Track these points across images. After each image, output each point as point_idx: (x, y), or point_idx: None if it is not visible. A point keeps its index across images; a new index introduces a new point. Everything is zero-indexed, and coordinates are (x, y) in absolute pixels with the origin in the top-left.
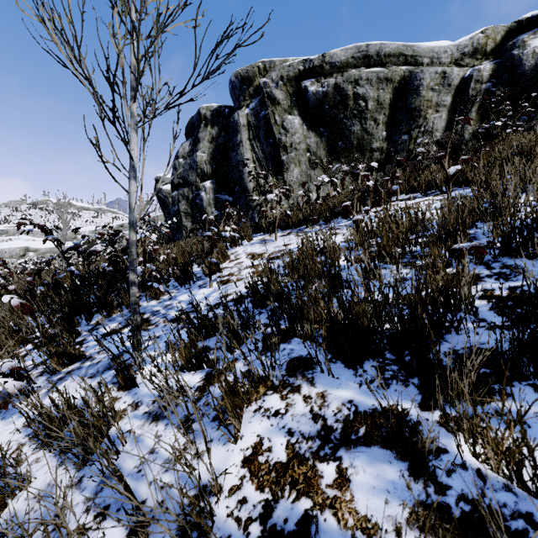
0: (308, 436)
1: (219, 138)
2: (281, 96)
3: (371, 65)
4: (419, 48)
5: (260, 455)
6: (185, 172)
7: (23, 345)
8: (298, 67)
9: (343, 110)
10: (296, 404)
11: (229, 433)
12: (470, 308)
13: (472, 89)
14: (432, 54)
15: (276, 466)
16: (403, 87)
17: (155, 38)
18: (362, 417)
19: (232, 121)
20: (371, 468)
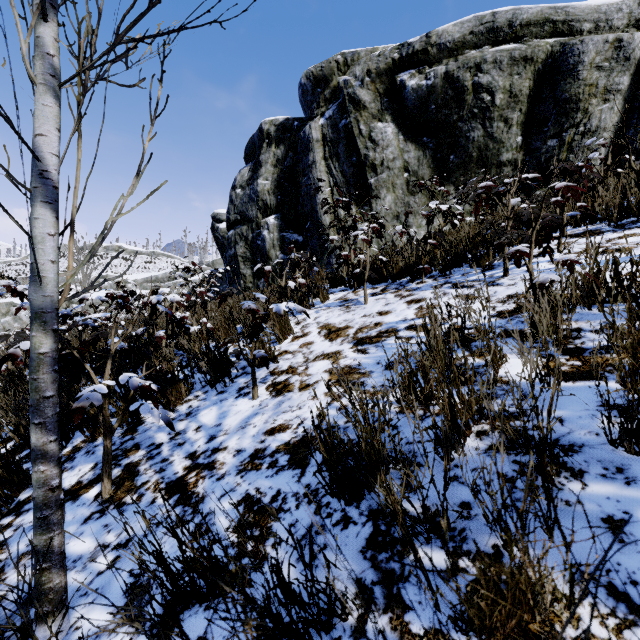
0: None
1: (286, 159)
2: (367, 97)
3: (500, 42)
4: (576, 8)
5: None
6: (243, 206)
7: None
8: (392, 55)
9: (457, 109)
10: None
11: None
12: None
13: None
14: (597, 15)
15: None
16: (551, 68)
17: None
18: None
19: (302, 136)
20: None
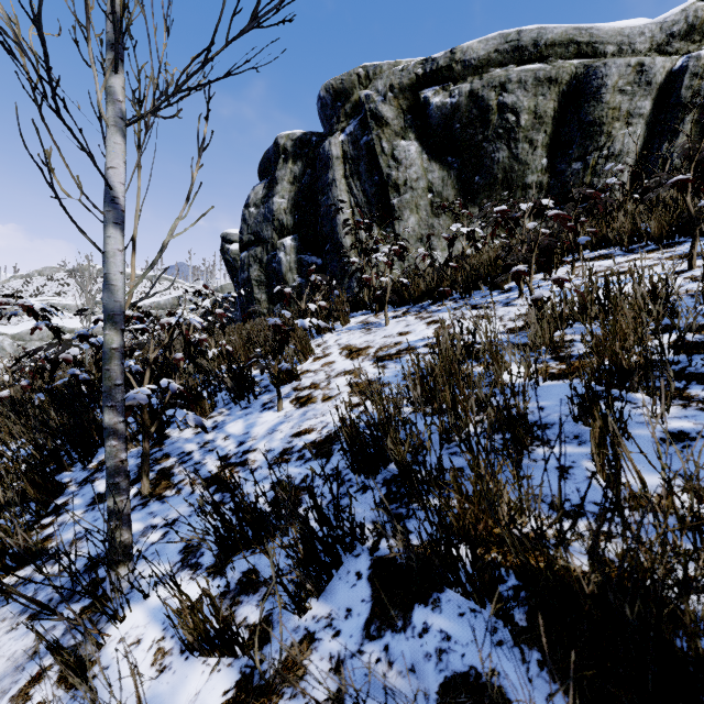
0: None
1: (304, 177)
2: (390, 113)
3: (525, 61)
4: (600, 30)
5: None
6: (257, 226)
7: None
8: (416, 71)
9: (482, 129)
10: None
11: None
12: None
13: (685, 88)
14: (620, 38)
15: None
16: (575, 90)
17: None
18: None
19: (321, 152)
20: None
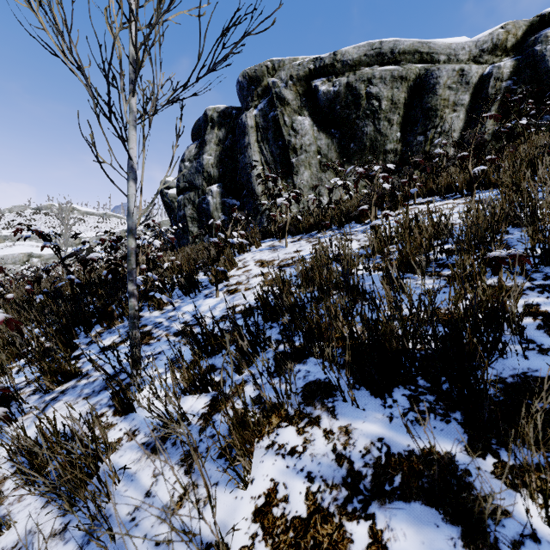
0: (331, 484)
1: (226, 140)
2: (290, 96)
3: (385, 63)
4: (436, 45)
5: (274, 506)
6: (191, 176)
7: (17, 359)
8: (309, 66)
9: (355, 110)
10: (315, 441)
11: (238, 477)
12: (514, 326)
13: (491, 87)
14: (449, 51)
15: (294, 522)
16: (419, 85)
17: (156, 23)
18: (397, 461)
19: (240, 123)
20: (414, 533)
